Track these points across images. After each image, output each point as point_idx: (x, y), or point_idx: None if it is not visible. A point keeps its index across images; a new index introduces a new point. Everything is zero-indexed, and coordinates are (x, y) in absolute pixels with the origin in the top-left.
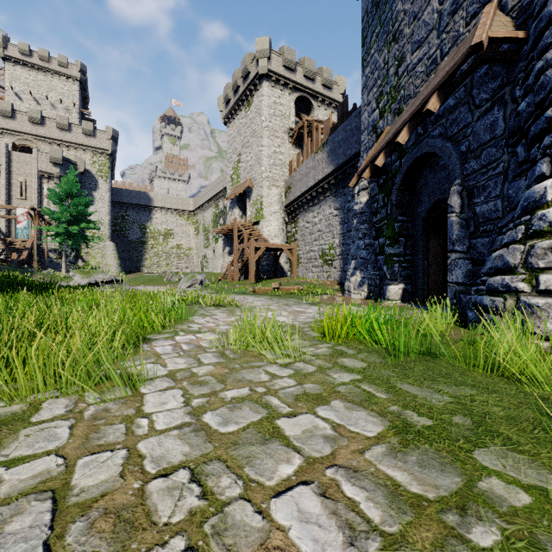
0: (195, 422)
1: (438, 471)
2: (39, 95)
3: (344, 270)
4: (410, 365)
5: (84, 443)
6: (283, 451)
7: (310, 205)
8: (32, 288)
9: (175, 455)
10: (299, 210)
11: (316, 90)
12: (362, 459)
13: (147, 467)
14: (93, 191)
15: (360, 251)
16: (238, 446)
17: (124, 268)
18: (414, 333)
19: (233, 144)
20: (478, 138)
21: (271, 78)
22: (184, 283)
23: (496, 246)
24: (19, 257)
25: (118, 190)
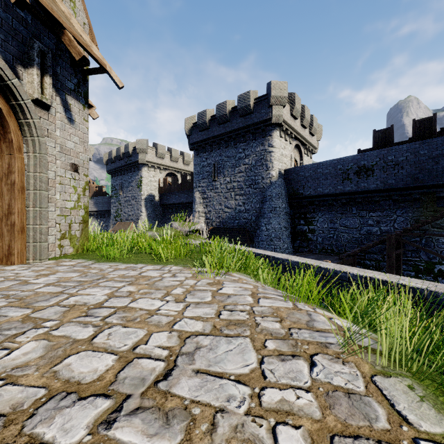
0: None
1: None
2: None
3: None
4: None
5: None
6: None
7: None
8: None
9: None
10: None
11: None
12: None
13: None
14: None
15: None
16: None
17: None
18: None
19: None
20: None
21: None
22: None
23: None
24: None
25: None
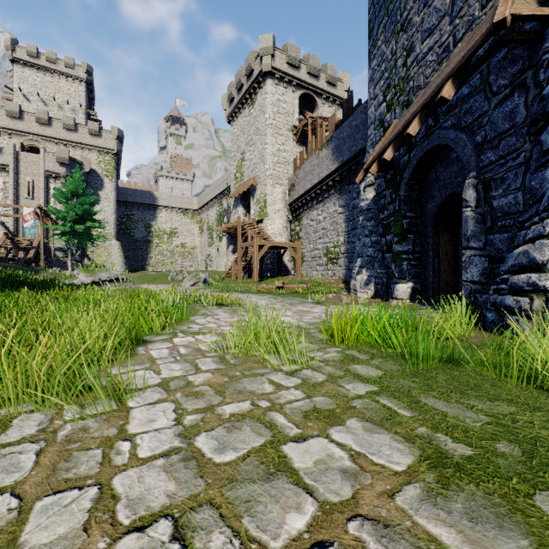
0: (185, 447)
1: (495, 527)
2: (46, 96)
3: (349, 268)
4: (432, 373)
5: (48, 477)
6: (291, 492)
7: (314, 203)
8: (35, 286)
9: (157, 497)
10: (303, 208)
11: (321, 87)
12: (393, 506)
13: (120, 515)
14: (99, 190)
15: (367, 249)
16: (236, 483)
17: (129, 267)
18: (435, 337)
19: (237, 142)
20: (495, 127)
21: (275, 76)
22: (187, 281)
23: (518, 241)
24: (26, 256)
25: (123, 189)
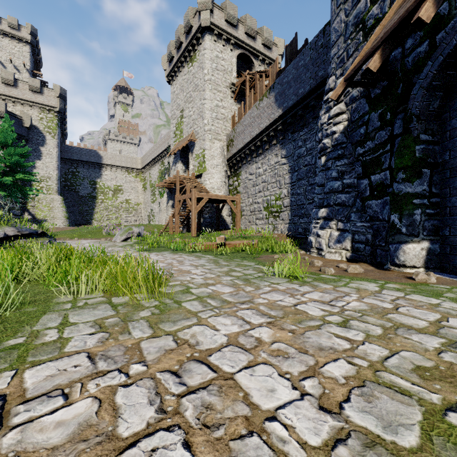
0: None
1: None
2: None
3: (294, 222)
4: None
5: None
6: None
7: (253, 156)
8: None
9: None
10: (242, 163)
11: (257, 48)
12: None
13: None
14: (40, 146)
15: (337, 195)
16: None
17: (74, 221)
18: None
19: (176, 101)
20: None
21: (213, 32)
22: (118, 236)
23: None
24: None
25: (68, 147)
